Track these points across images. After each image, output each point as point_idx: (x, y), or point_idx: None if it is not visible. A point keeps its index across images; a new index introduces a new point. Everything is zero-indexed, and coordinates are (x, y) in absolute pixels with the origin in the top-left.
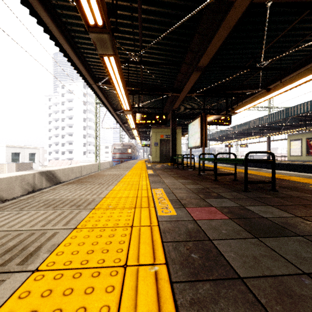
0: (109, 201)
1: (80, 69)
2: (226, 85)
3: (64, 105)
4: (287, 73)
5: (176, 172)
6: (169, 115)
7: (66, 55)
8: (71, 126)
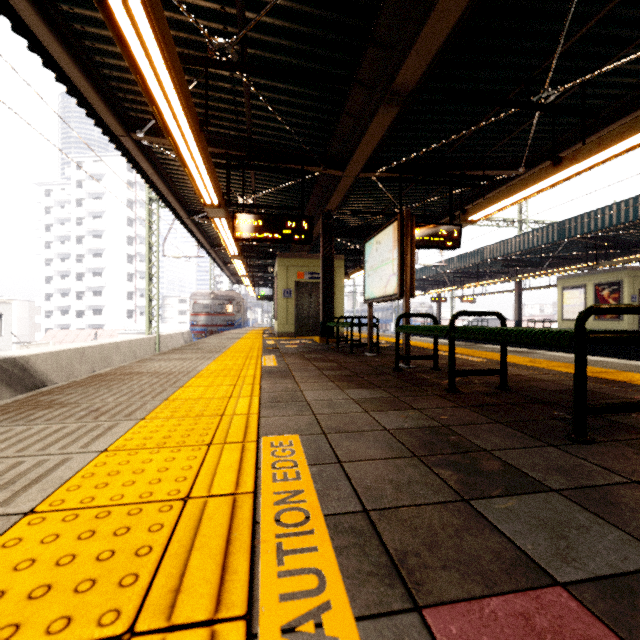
0: (28, 546)
1: (78, 85)
2: (449, 156)
3: (82, 205)
4: (587, 131)
5: (336, 363)
6: (317, 228)
7: (23, 30)
8: (99, 254)
